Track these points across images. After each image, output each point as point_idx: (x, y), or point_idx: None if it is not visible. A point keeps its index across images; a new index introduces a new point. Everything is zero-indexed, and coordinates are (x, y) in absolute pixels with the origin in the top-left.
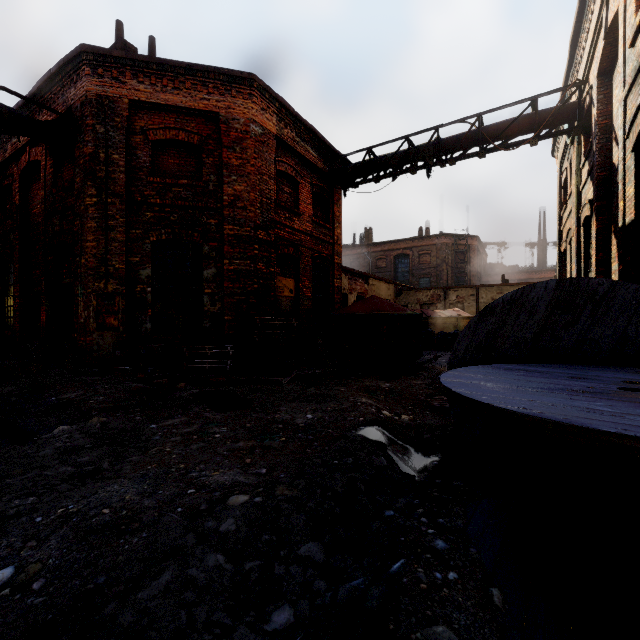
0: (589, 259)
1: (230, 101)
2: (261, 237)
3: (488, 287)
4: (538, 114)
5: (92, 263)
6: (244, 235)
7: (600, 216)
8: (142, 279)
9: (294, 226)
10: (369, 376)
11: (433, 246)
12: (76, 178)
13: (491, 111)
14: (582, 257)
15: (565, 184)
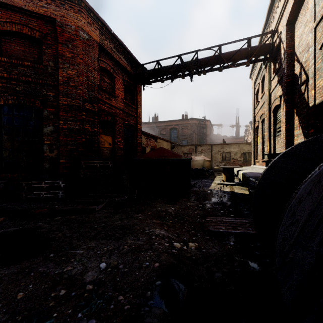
0: (276, 129)
1: (64, 12)
2: (87, 107)
3: (216, 145)
4: (251, 48)
5: None
6: (75, 105)
7: (287, 104)
8: None
9: (111, 103)
10: (159, 200)
11: (189, 124)
12: None
13: (226, 44)
14: (272, 128)
15: (257, 92)
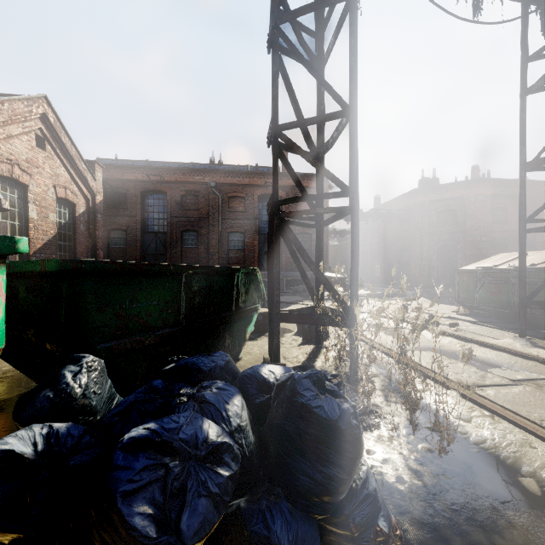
0: None
1: (468, 190)
2: (483, 240)
3: None
4: None
5: (417, 255)
6: (475, 240)
7: None
8: (433, 259)
9: (503, 230)
10: None
11: None
12: (410, 228)
13: None
14: None
15: None
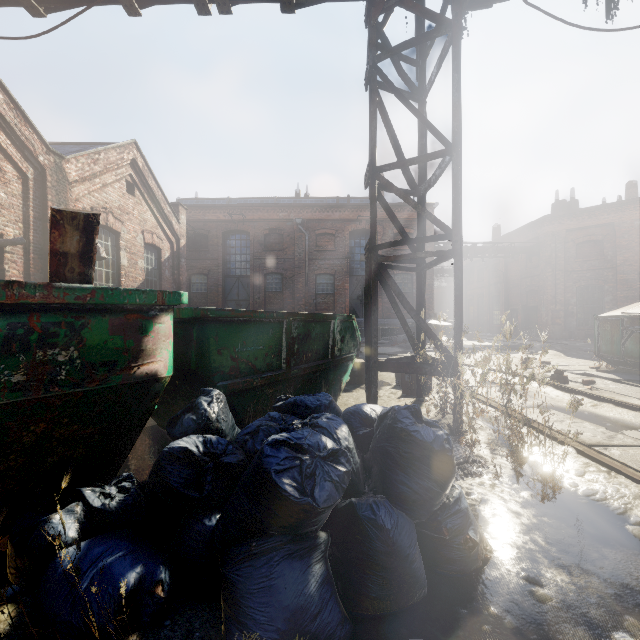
0: None
1: (621, 215)
2: None
3: None
4: None
5: (549, 298)
6: (630, 278)
7: None
8: (571, 303)
9: None
10: None
11: None
12: (540, 265)
13: None
14: None
15: None
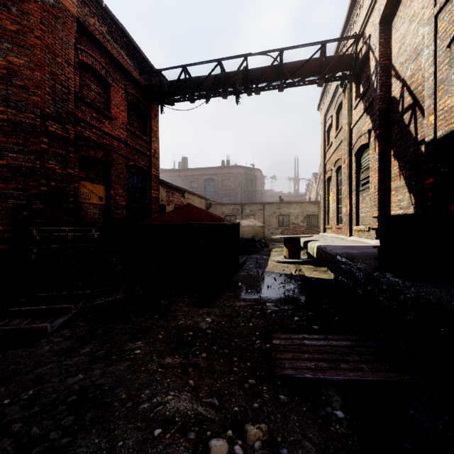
0: (359, 181)
1: None
2: (53, 130)
3: (271, 204)
4: (325, 58)
5: None
6: (24, 122)
7: (381, 142)
8: None
9: (104, 129)
10: (184, 297)
11: (232, 174)
12: None
13: (291, 48)
14: (354, 179)
15: (328, 129)
